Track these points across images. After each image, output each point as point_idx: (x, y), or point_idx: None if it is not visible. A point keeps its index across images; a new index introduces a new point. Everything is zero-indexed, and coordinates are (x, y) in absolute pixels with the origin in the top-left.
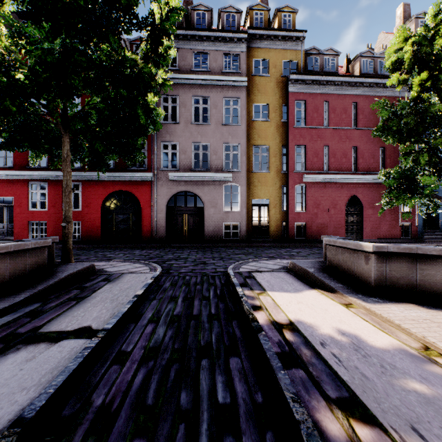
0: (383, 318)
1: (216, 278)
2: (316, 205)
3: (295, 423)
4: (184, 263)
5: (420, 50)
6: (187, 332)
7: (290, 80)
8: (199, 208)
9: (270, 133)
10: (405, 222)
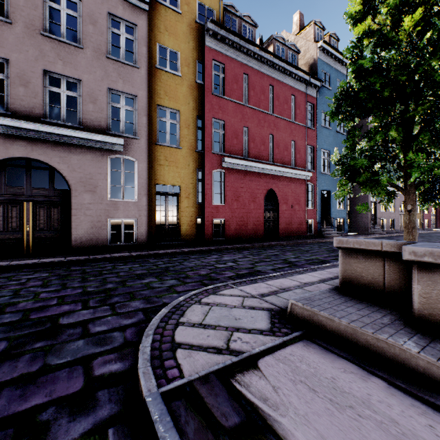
0: None
1: None
2: (236, 197)
3: None
4: None
5: None
6: None
7: (208, 30)
8: (59, 193)
9: (181, 94)
10: (309, 218)
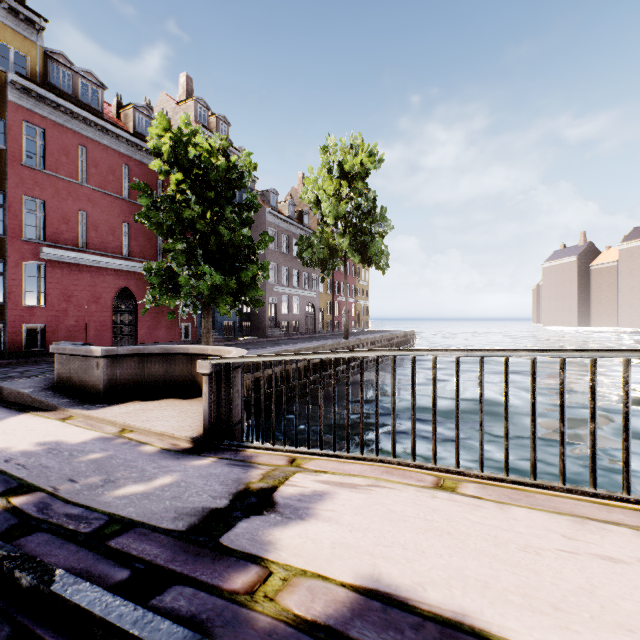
0: (99, 419)
1: None
2: (67, 297)
3: None
4: None
5: (178, 149)
6: None
7: (13, 82)
8: None
9: None
10: (185, 322)
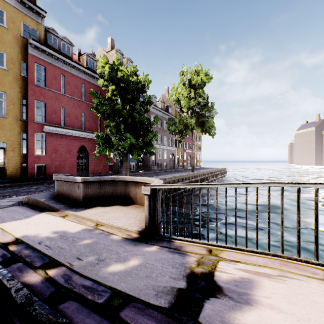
0: (82, 217)
1: None
2: (55, 150)
3: (8, 291)
4: None
5: (112, 73)
6: None
7: (30, 43)
8: None
9: (8, 81)
10: (111, 163)
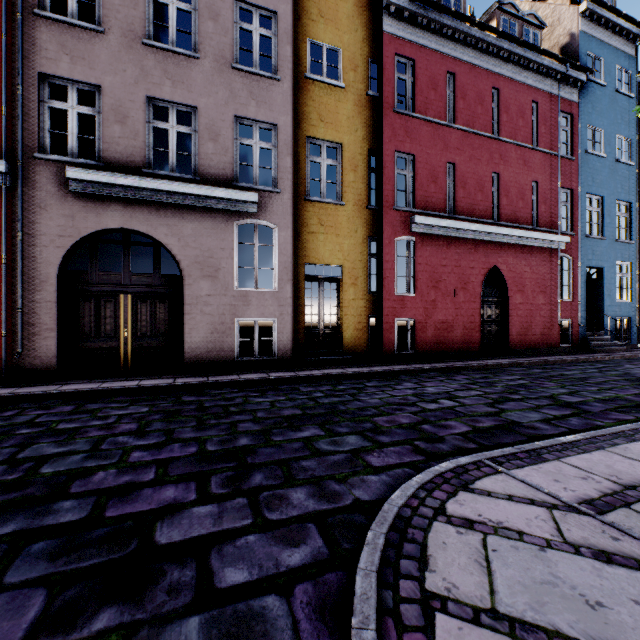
0: None
1: None
2: (434, 282)
3: None
4: None
5: None
6: None
7: (387, 5)
8: (167, 280)
9: (344, 116)
10: (564, 317)
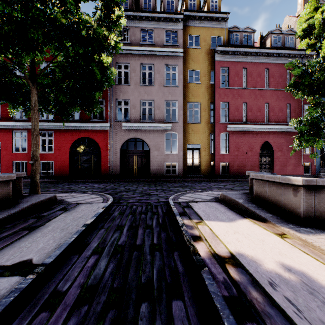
0: (323, 251)
1: (158, 207)
2: (237, 149)
3: None
4: (132, 194)
5: None
6: (128, 265)
7: (217, 51)
8: (145, 151)
9: (201, 93)
10: (306, 162)
